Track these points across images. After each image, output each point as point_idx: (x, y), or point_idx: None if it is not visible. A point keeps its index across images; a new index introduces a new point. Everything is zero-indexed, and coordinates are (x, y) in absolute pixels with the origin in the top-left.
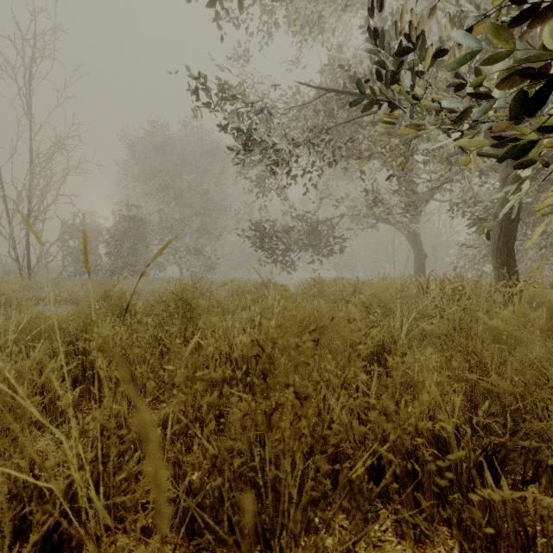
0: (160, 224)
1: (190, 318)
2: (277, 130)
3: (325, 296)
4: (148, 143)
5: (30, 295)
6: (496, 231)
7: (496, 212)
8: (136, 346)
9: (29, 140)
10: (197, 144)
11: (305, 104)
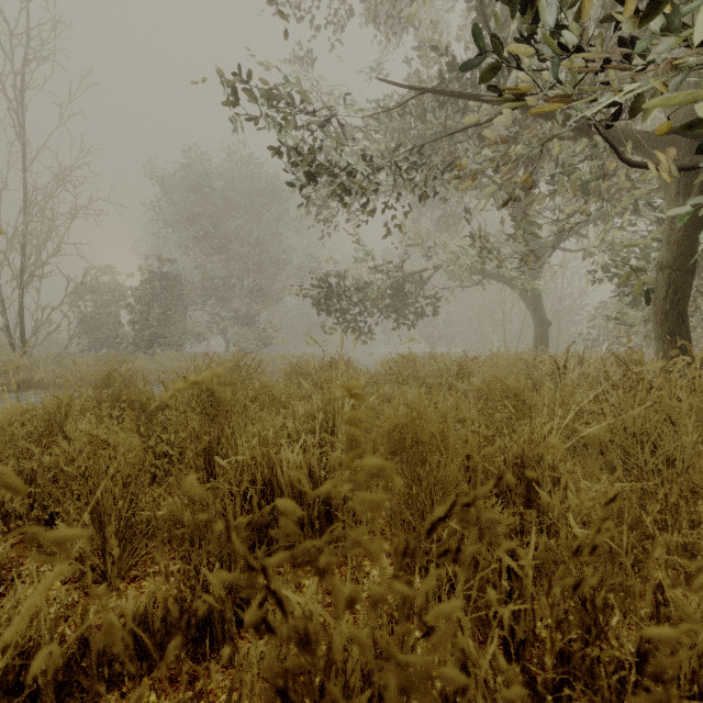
0: (200, 283)
1: (213, 416)
2: (352, 147)
3: (418, 379)
4: (184, 178)
5: (21, 376)
6: (661, 287)
7: (661, 260)
8: (103, 473)
9: (23, 170)
10: (248, 180)
11: (390, 109)
